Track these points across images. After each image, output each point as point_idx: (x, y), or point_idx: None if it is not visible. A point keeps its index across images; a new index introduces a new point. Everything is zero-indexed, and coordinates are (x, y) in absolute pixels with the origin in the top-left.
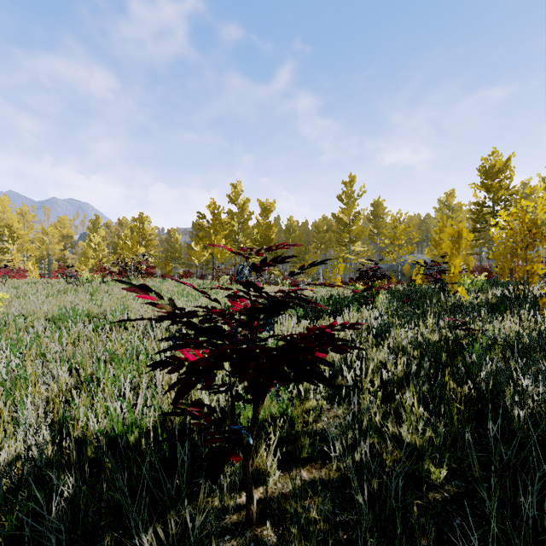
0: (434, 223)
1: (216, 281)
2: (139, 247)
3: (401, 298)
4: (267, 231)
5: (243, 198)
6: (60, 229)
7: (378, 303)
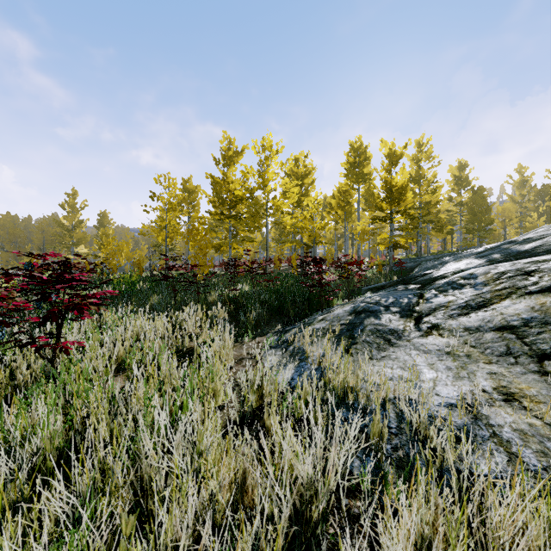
0: None
1: None
2: None
3: None
4: None
5: None
6: None
7: None
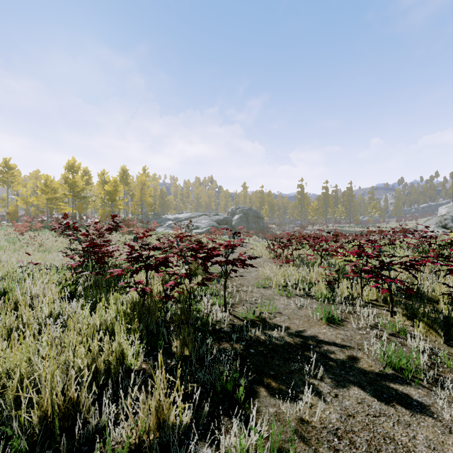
0: None
1: None
2: None
3: None
4: None
5: None
6: None
7: None
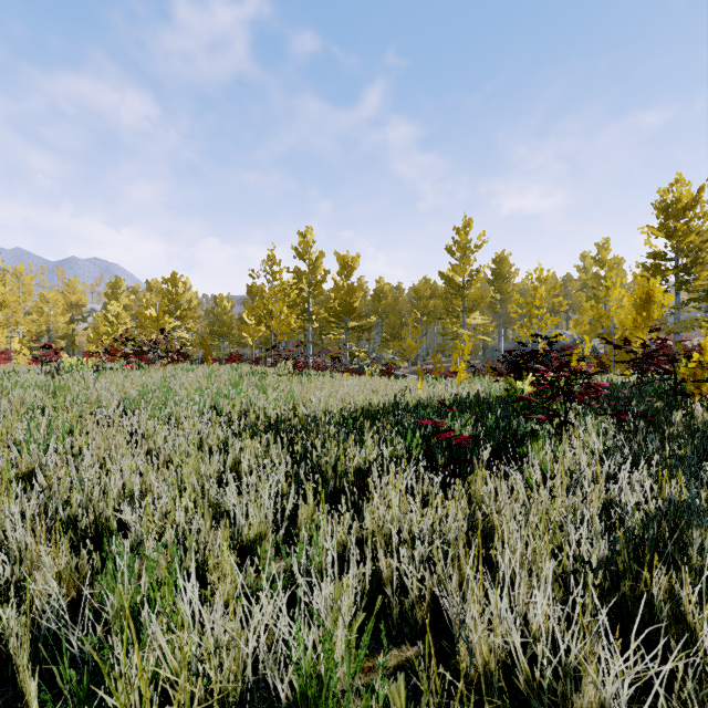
0: (577, 286)
1: (272, 369)
2: (167, 319)
3: (605, 409)
4: (348, 297)
5: (315, 251)
6: (66, 296)
7: (579, 426)
